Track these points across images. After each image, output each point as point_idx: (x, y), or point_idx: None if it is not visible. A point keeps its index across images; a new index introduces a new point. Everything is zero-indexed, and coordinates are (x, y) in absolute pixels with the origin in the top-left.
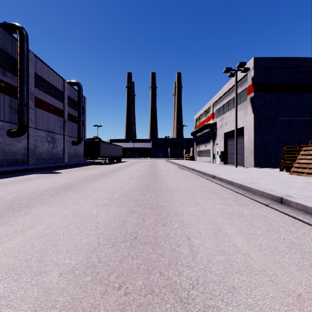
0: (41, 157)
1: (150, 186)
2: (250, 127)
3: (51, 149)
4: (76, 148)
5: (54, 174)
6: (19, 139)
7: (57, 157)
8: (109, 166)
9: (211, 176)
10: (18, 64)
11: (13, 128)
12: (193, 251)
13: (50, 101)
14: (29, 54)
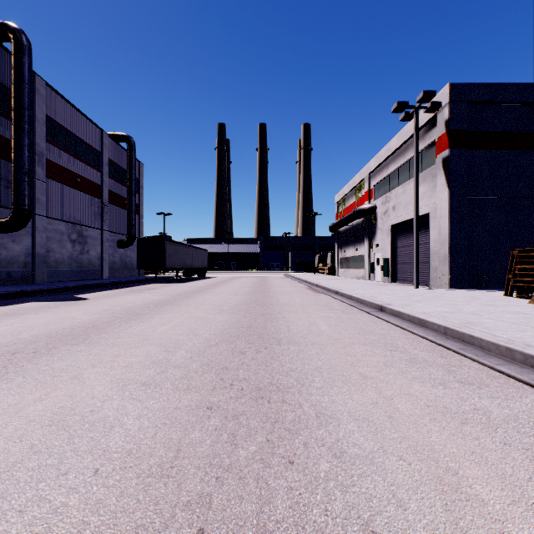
0: (59, 269)
1: (255, 330)
2: (443, 214)
3: (78, 255)
4: (125, 254)
5: (72, 301)
6: (15, 236)
7: (90, 270)
8: (182, 286)
9: (376, 307)
10: (13, 98)
11: (4, 216)
12: None
13: (76, 167)
14: (36, 82)
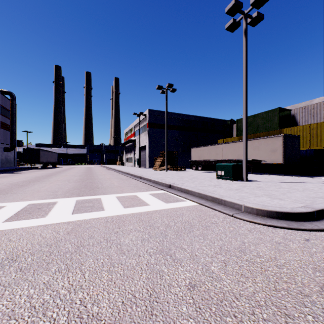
0: None
1: (89, 174)
2: (147, 146)
3: None
4: (7, 155)
5: (21, 173)
6: None
7: None
8: (52, 169)
9: (119, 171)
10: None
11: None
12: (98, 178)
13: None
14: None
